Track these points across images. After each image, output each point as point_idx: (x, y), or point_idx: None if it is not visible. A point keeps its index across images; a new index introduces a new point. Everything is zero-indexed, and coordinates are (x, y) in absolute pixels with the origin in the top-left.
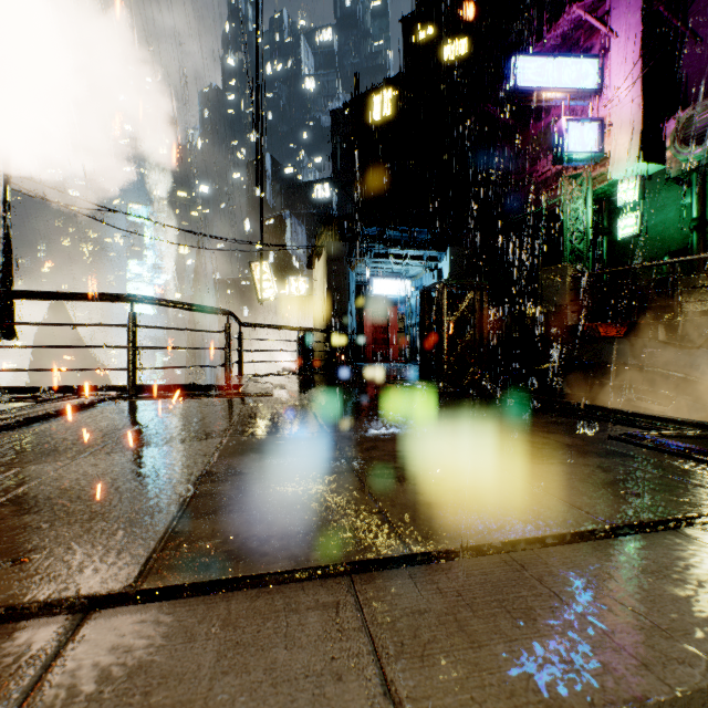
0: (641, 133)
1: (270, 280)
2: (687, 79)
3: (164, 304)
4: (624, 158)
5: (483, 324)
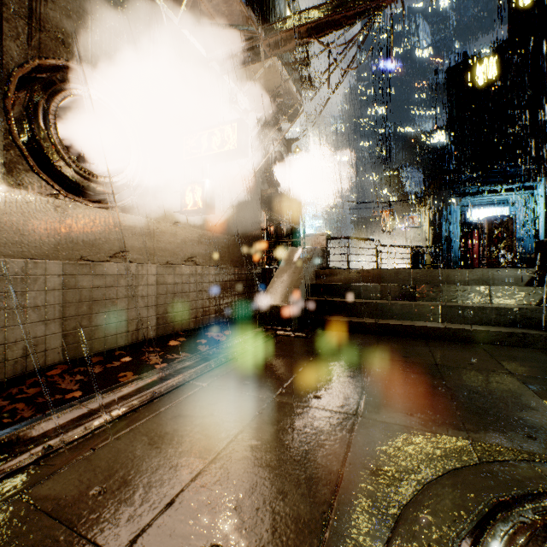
0: None
1: (394, 219)
2: None
3: (357, 239)
4: None
5: (513, 237)
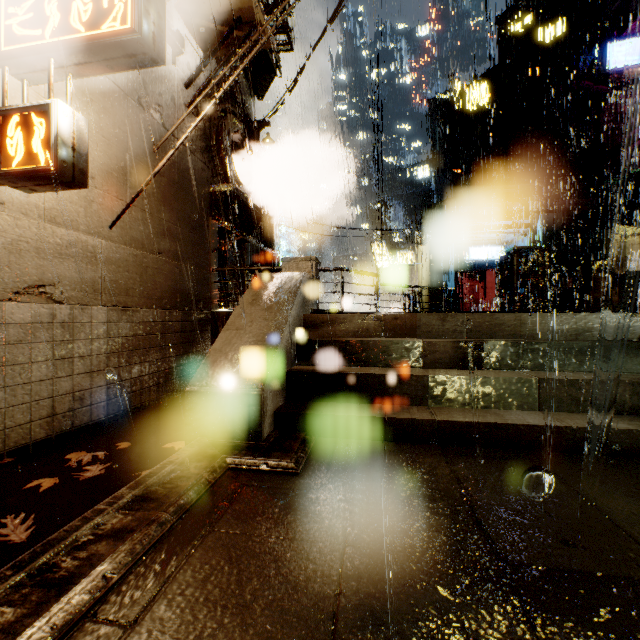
0: None
1: (385, 255)
2: None
3: (353, 271)
4: None
5: (545, 274)
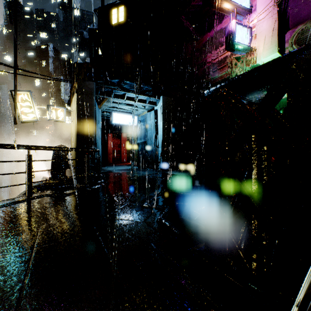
0: (277, 35)
1: (31, 107)
2: (289, 15)
3: None
4: (265, 50)
5: None
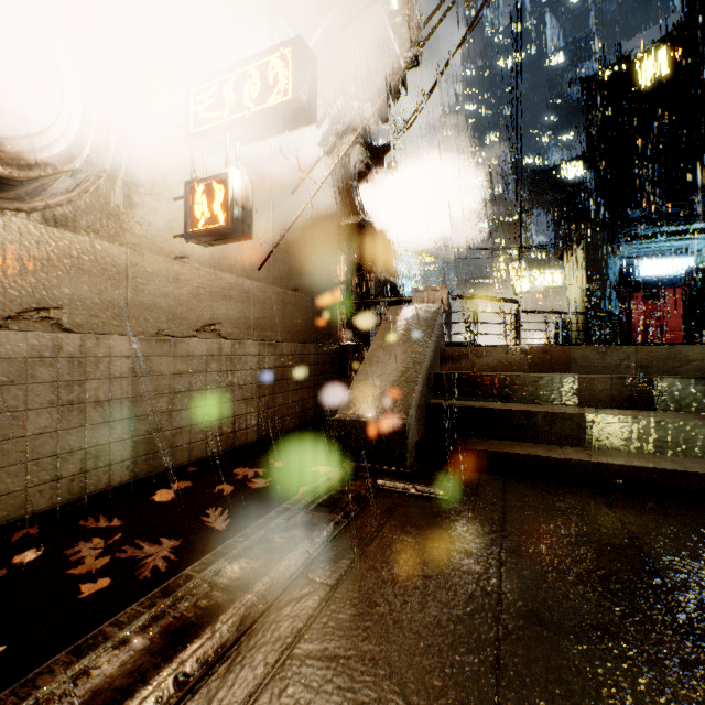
0: None
1: (525, 276)
2: None
3: (488, 299)
4: None
5: None
